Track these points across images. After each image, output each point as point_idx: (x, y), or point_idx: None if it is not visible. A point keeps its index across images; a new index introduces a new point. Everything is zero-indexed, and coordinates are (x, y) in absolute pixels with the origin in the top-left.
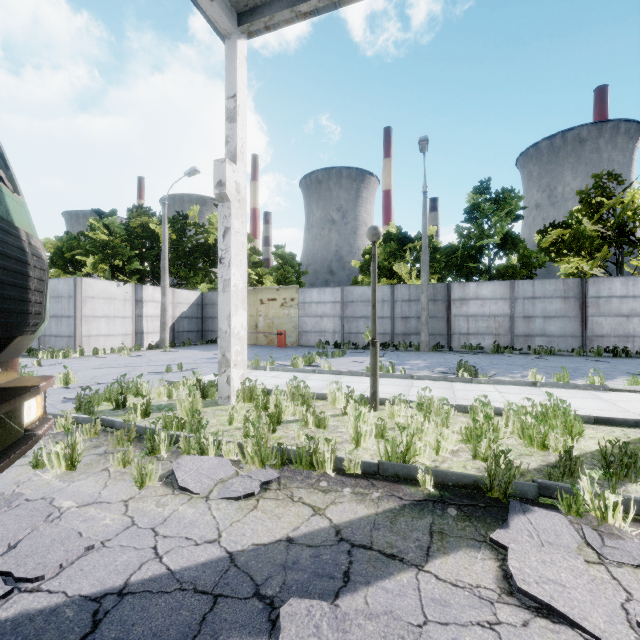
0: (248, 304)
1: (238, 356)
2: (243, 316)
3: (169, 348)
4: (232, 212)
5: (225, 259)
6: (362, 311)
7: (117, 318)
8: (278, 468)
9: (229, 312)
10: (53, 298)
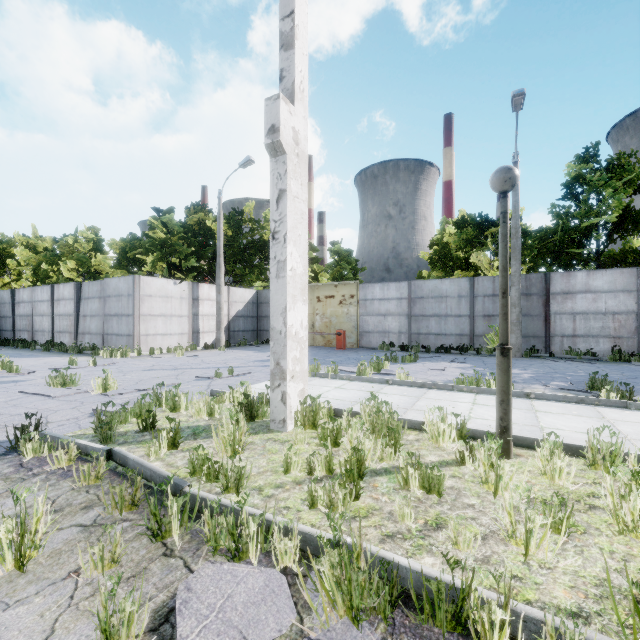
0: None
1: (296, 365)
2: (303, 311)
3: (223, 348)
4: (288, 169)
5: (279, 233)
6: (433, 308)
7: (174, 317)
8: (383, 619)
9: (284, 305)
10: (114, 297)
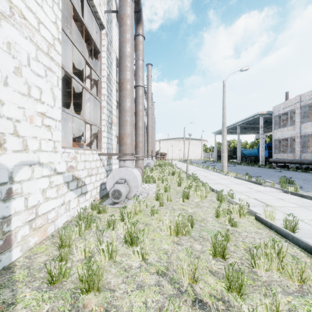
0: None
1: None
2: None
3: None
4: None
5: None
6: None
7: None
8: None
9: None
10: None
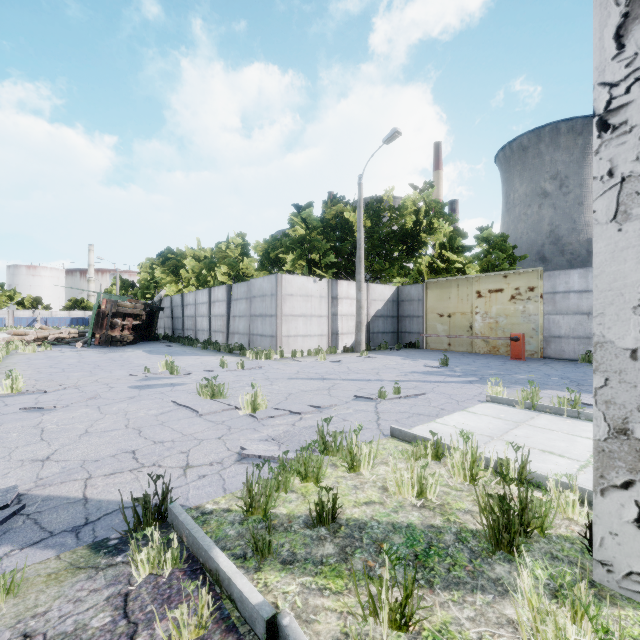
0: (458, 298)
1: None
2: None
3: (366, 353)
4: None
5: (628, 108)
6: None
7: (313, 317)
8: None
9: None
10: (259, 297)
